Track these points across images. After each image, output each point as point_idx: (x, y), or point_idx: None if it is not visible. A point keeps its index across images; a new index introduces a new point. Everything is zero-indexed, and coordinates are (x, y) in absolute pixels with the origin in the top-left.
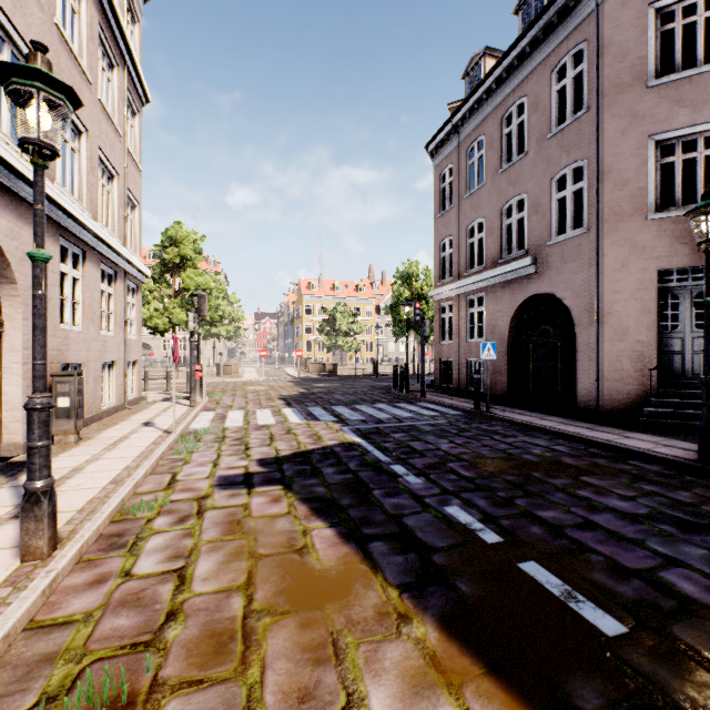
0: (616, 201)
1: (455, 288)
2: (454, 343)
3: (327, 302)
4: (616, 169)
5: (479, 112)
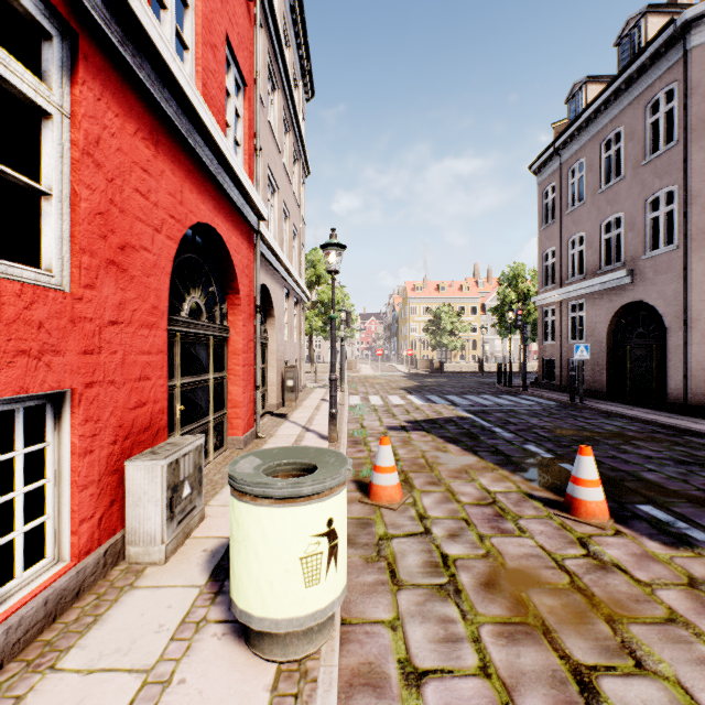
0: (704, 222)
1: (556, 295)
2: (556, 344)
3: (432, 302)
4: (704, 194)
5: (579, 138)
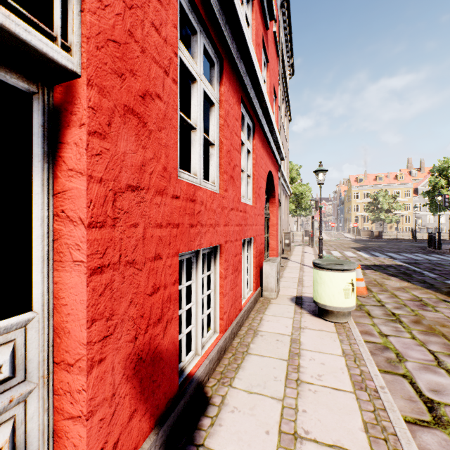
0: None
1: None
2: None
3: (371, 189)
4: None
5: None
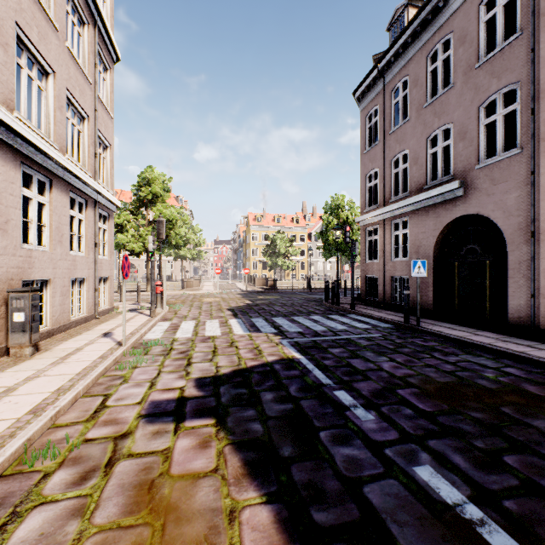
0: None
1: (380, 214)
2: (379, 262)
3: (269, 231)
4: None
5: (404, 55)
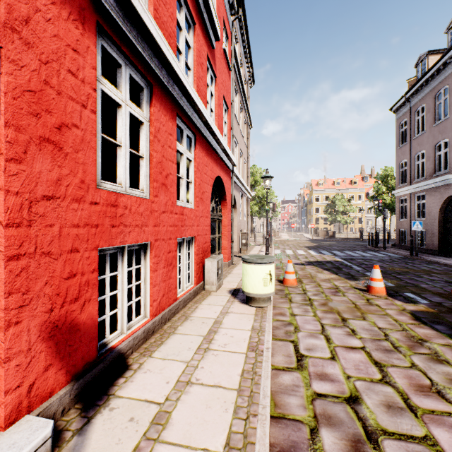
0: None
1: (407, 190)
2: (407, 220)
3: (329, 193)
4: None
5: (422, 91)
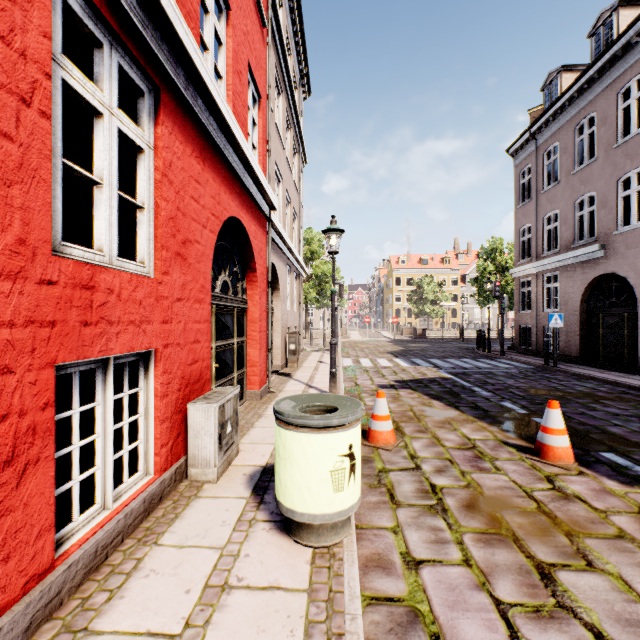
0: None
1: (532, 268)
2: (532, 312)
3: (414, 274)
4: None
5: (554, 123)
